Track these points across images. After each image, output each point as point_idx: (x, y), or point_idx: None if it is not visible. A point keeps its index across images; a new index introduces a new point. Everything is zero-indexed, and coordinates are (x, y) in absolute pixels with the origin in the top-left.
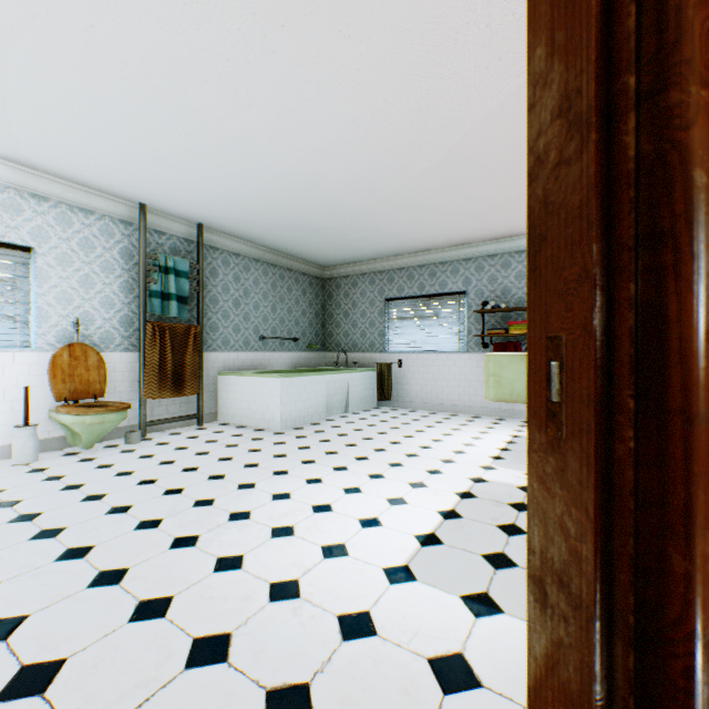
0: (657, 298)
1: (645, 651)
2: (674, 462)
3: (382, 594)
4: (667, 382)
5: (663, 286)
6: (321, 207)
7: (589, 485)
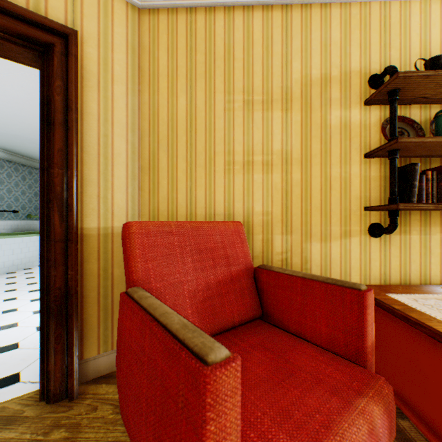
0: (51, 215)
1: (49, 294)
2: (53, 251)
3: (31, 335)
4: (52, 233)
5: (52, 212)
6: (30, 128)
7: (40, 259)
